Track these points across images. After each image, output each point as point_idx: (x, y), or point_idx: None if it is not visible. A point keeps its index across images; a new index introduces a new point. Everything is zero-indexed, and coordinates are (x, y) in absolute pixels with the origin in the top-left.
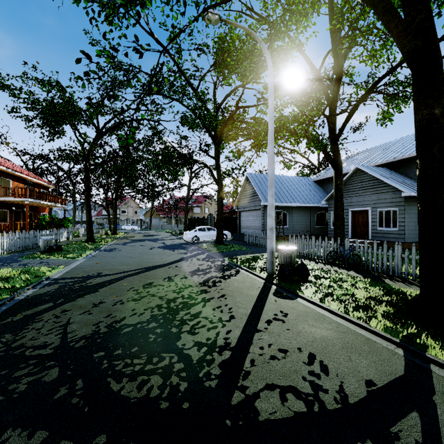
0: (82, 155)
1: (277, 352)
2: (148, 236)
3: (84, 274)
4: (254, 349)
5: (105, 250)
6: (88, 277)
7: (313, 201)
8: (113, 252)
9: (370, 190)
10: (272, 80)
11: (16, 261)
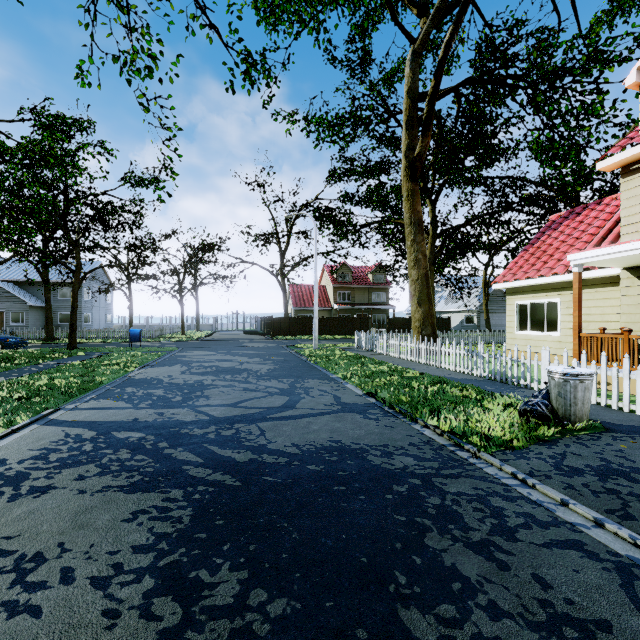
0: None
1: None
2: None
3: None
4: None
5: None
6: None
7: None
8: None
9: (5, 299)
10: None
11: None
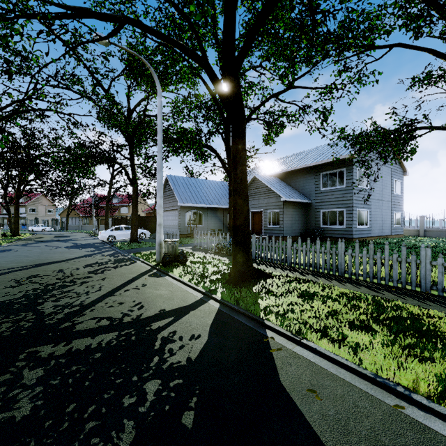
0: None
1: (116, 304)
2: (60, 237)
3: None
4: (100, 304)
5: None
6: None
7: (225, 203)
8: (6, 252)
9: (263, 195)
10: (160, 101)
11: None
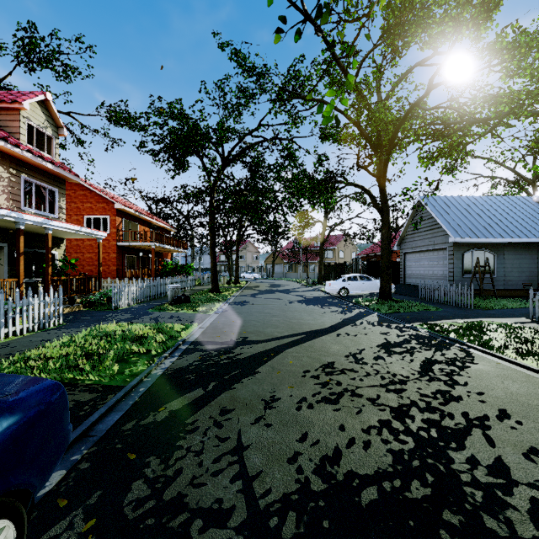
0: (209, 187)
1: None
2: (275, 286)
3: (226, 338)
4: None
5: (235, 302)
6: (233, 344)
7: None
8: (245, 306)
9: None
10: None
11: (146, 314)
